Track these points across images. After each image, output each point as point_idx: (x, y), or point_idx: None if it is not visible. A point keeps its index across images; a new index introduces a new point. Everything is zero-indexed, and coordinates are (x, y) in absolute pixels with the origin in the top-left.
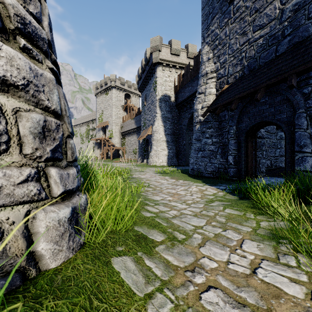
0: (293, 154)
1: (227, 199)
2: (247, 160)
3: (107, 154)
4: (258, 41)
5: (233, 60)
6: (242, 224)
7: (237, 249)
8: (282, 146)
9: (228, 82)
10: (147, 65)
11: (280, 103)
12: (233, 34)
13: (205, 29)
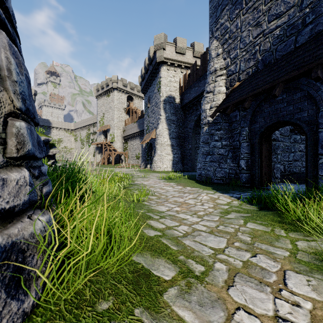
0: (315, 157)
1: (245, 210)
2: (261, 164)
3: (108, 159)
4: (274, 32)
5: (245, 54)
6: (274, 246)
7: (281, 290)
8: (297, 150)
9: (240, 79)
10: (151, 64)
11: (300, 100)
12: (245, 26)
13: (214, 22)
